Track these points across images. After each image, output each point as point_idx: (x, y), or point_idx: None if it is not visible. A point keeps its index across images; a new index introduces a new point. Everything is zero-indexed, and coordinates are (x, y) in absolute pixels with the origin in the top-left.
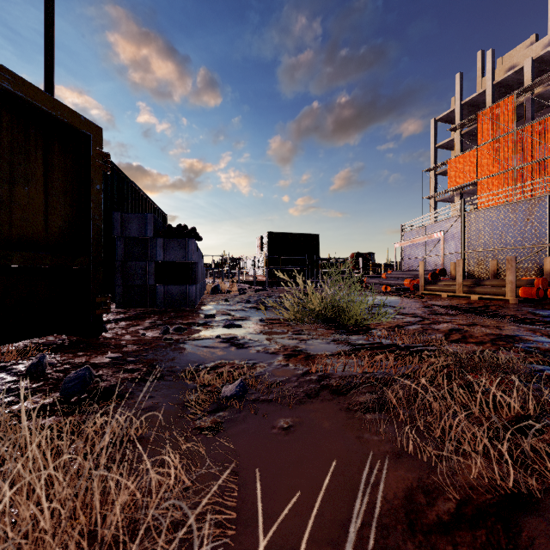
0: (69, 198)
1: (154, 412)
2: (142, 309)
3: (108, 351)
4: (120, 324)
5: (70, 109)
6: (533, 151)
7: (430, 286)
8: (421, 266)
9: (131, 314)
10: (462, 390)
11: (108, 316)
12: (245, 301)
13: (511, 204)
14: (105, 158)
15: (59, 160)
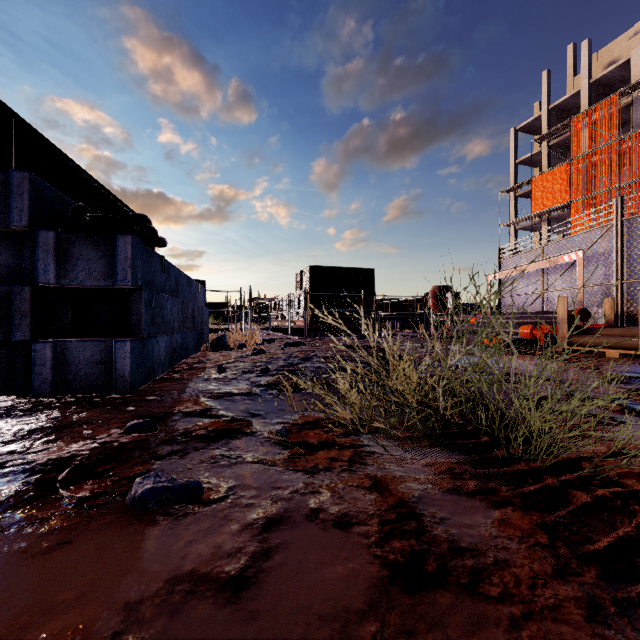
0: None
1: None
2: None
3: None
4: None
5: None
6: None
7: (578, 338)
8: (561, 305)
9: None
10: None
11: None
12: (259, 369)
13: None
14: None
15: None
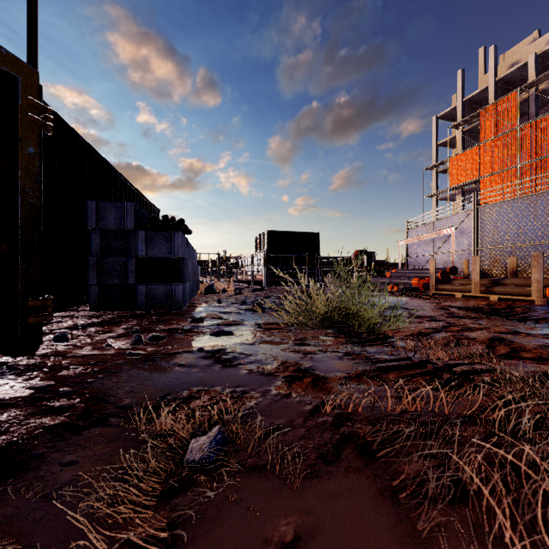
0: None
1: None
2: (120, 312)
3: (36, 378)
4: (89, 330)
5: None
6: (537, 148)
7: (441, 285)
8: (432, 264)
9: (106, 317)
10: None
11: (78, 321)
12: (240, 302)
13: (531, 197)
14: (43, 113)
15: None
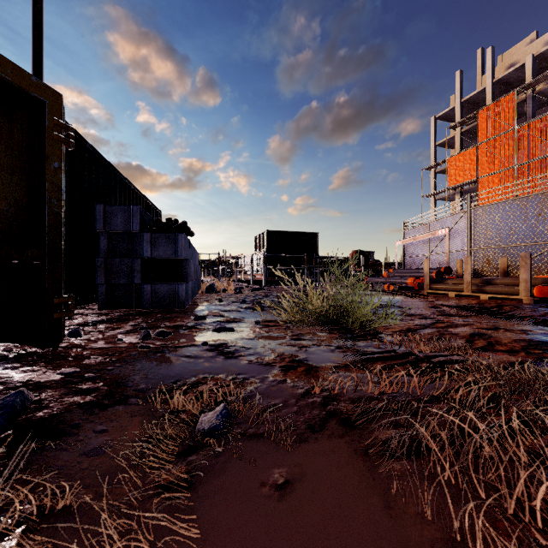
0: (16, 177)
1: (0, 545)
2: (127, 310)
3: (63, 365)
4: (99, 327)
5: (16, 65)
6: (534, 149)
7: (435, 285)
8: (426, 264)
9: (114, 315)
10: (522, 426)
11: (87, 318)
12: (240, 300)
13: (522, 199)
14: (66, 131)
15: (2, 128)
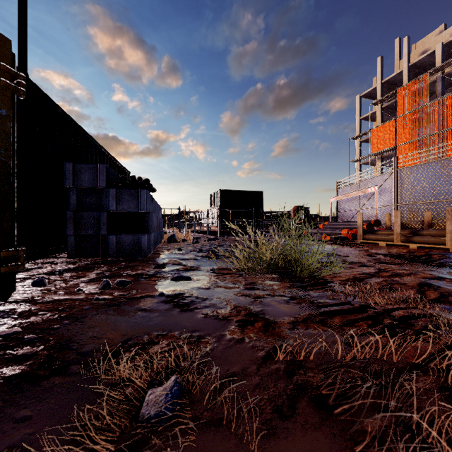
0: None
1: None
2: (94, 259)
3: (4, 325)
4: (64, 276)
5: None
6: (443, 121)
7: (368, 235)
8: (359, 217)
9: (81, 264)
10: None
11: (56, 267)
12: (197, 250)
13: (443, 160)
14: (16, 79)
15: None
